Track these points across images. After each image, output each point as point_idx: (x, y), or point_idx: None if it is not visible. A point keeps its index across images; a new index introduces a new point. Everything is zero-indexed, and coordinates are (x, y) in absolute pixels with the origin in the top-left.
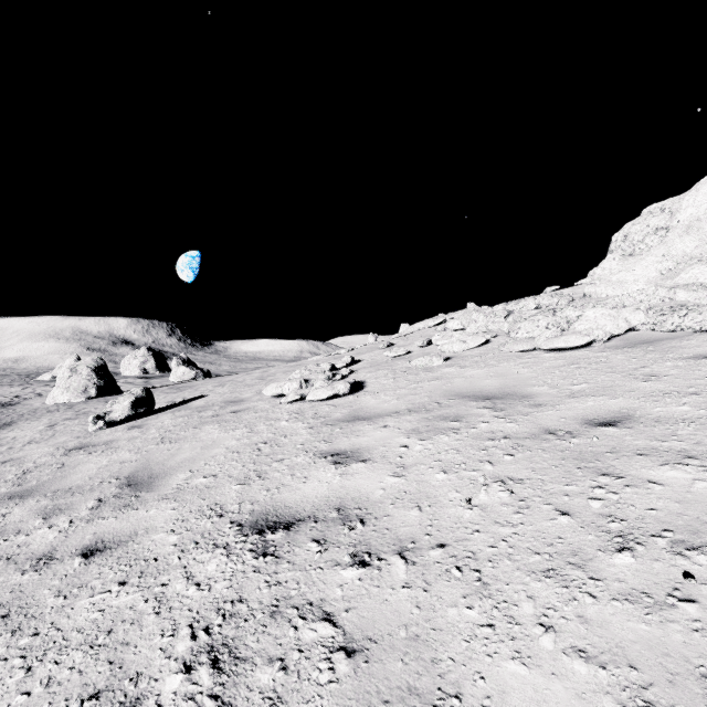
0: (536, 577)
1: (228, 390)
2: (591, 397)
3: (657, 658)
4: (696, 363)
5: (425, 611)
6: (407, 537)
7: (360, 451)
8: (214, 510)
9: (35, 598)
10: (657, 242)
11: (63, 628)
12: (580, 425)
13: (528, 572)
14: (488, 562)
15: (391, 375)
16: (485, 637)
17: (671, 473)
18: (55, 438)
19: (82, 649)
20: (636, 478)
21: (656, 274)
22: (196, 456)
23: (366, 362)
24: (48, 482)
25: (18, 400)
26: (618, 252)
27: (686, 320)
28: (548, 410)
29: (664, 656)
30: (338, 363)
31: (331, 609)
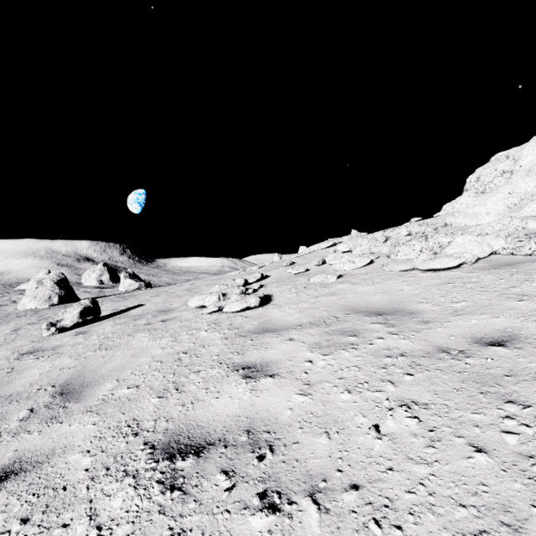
0: None
1: (161, 300)
2: (473, 315)
3: None
4: None
5: None
6: (317, 472)
7: (269, 364)
8: (131, 427)
9: None
10: (504, 182)
11: None
12: (470, 344)
13: (457, 534)
14: (409, 515)
15: (294, 289)
16: None
17: None
18: (15, 341)
19: None
20: None
21: (504, 208)
22: (124, 365)
23: (273, 278)
24: None
25: None
26: (472, 190)
27: None
28: (436, 327)
29: None
30: (250, 279)
31: None
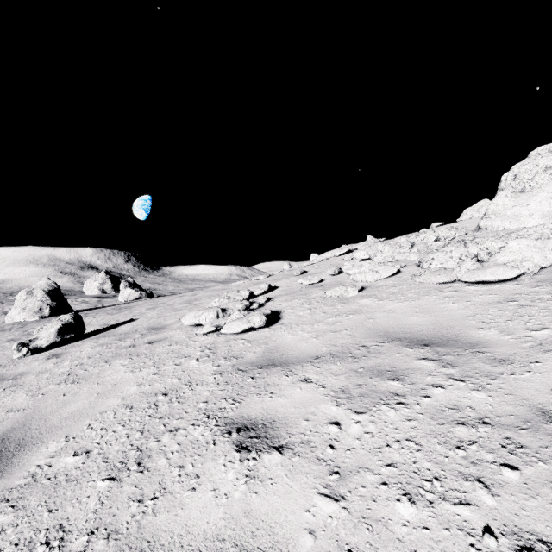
0: None
1: (156, 314)
2: None
3: None
4: None
5: None
6: None
7: (275, 425)
8: (49, 548)
9: None
10: (548, 180)
11: None
12: None
13: None
14: None
15: (307, 305)
16: None
17: None
18: None
19: None
20: None
21: (550, 208)
22: (85, 410)
23: (282, 289)
24: None
25: None
26: (509, 189)
27: None
28: (522, 371)
29: None
30: (256, 291)
31: None
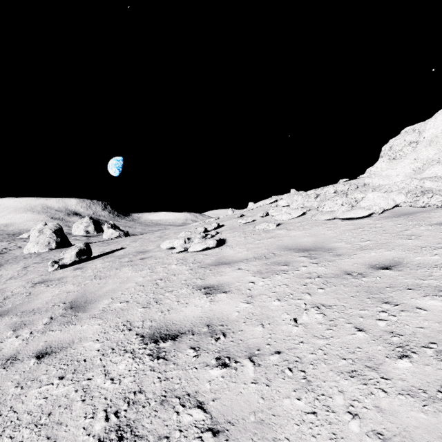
0: (344, 376)
1: (139, 244)
2: (373, 249)
3: (435, 441)
4: (440, 228)
5: (268, 401)
6: (254, 346)
7: (223, 285)
8: (126, 326)
9: (2, 388)
10: (411, 151)
11: (18, 410)
12: (367, 269)
13: (338, 373)
14: (310, 365)
15: (243, 235)
16: (310, 422)
17: (431, 302)
18: (27, 275)
19: (29, 427)
20: (408, 305)
21: (410, 171)
22: (116, 288)
23: (226, 227)
24: (19, 305)
25: (5, 250)
26: (386, 157)
27: (432, 200)
28: (345, 258)
29: (439, 439)
30: (209, 227)
31: (203, 398)
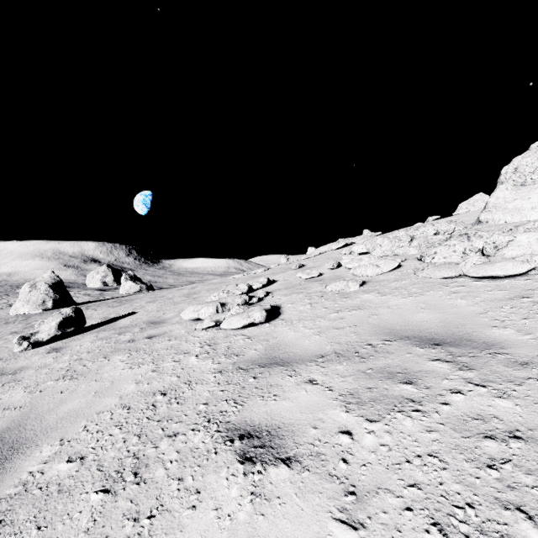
0: None
1: (156, 307)
2: None
3: None
4: None
5: None
6: None
7: (281, 433)
8: None
9: None
10: None
11: None
12: None
13: None
14: None
15: (307, 299)
16: None
17: None
18: None
19: None
20: None
21: None
22: (81, 409)
23: (280, 283)
24: None
25: None
26: (509, 182)
27: None
28: None
29: None
30: (255, 284)
31: None
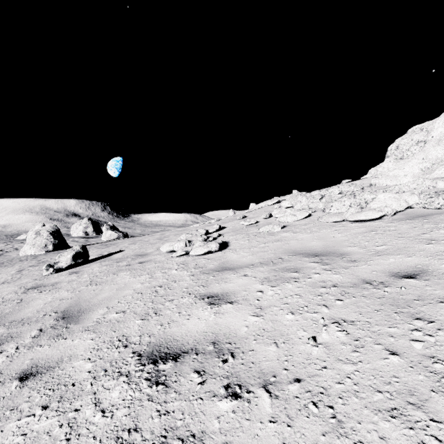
0: (383, 416)
1: (138, 247)
2: (391, 255)
3: None
4: None
5: None
6: (268, 371)
7: (228, 294)
8: (121, 341)
9: None
10: (419, 150)
11: None
12: (388, 277)
13: (375, 411)
14: (339, 399)
15: (246, 237)
16: None
17: None
18: (21, 279)
19: None
20: None
21: (419, 171)
22: (112, 296)
23: (229, 229)
24: (8, 314)
25: (2, 252)
26: (392, 157)
27: None
28: (362, 265)
29: None
30: (210, 229)
31: (211, 442)
